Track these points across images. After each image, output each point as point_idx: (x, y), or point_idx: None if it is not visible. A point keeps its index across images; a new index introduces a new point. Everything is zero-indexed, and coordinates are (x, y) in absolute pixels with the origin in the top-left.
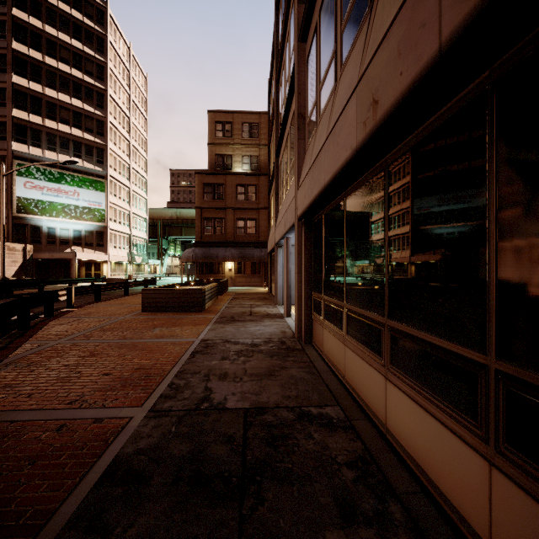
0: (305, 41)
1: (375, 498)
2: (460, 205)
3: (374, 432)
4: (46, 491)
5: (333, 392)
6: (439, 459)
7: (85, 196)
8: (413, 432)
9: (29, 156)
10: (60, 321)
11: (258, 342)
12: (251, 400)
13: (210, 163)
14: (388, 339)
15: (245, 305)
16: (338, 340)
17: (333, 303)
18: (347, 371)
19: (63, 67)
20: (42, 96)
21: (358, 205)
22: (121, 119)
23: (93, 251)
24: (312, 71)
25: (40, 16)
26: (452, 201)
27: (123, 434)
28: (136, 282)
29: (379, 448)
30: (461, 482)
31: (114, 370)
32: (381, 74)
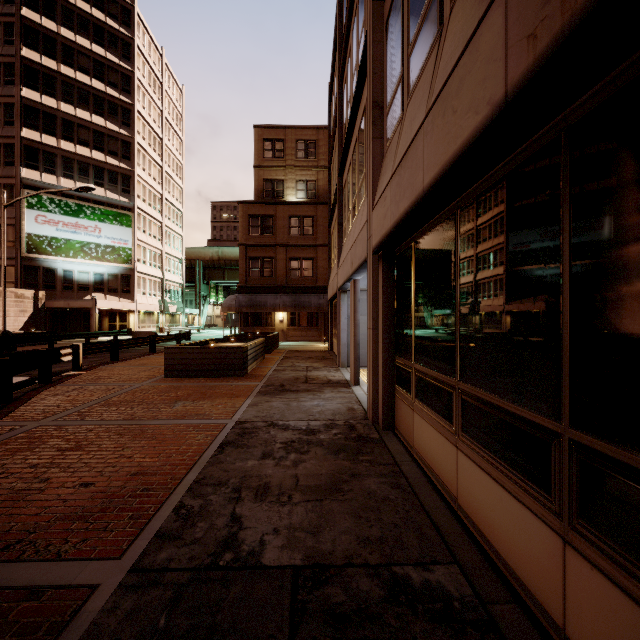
0: None
1: None
2: None
3: None
4: None
5: (440, 529)
6: None
7: (108, 232)
8: None
9: (42, 184)
10: (56, 390)
11: (316, 426)
12: (305, 546)
13: (256, 190)
14: (572, 468)
15: (299, 367)
16: (444, 437)
17: (432, 377)
18: (462, 493)
19: (82, 78)
20: (57, 112)
21: (487, 218)
22: (152, 139)
23: (117, 298)
24: (395, 33)
25: (55, 16)
26: None
27: (68, 632)
28: (166, 337)
29: None
30: None
31: (100, 476)
32: None
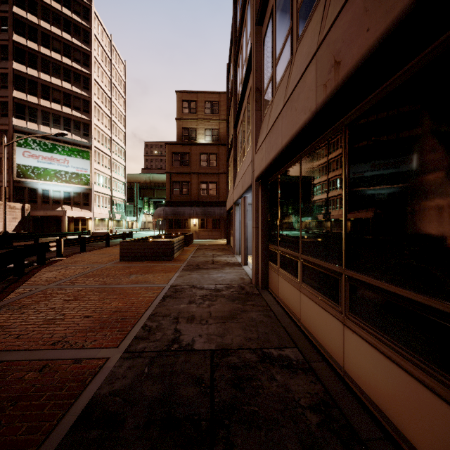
0: (261, 25)
1: (341, 445)
2: (430, 157)
3: (332, 374)
4: (24, 434)
5: (290, 334)
6: (404, 407)
7: (73, 163)
8: (375, 378)
9: (27, 130)
10: (50, 268)
11: (220, 287)
12: (216, 342)
13: (177, 135)
14: (346, 288)
15: (208, 255)
16: (294, 287)
17: (288, 254)
18: (302, 315)
19: (55, 56)
20: (38, 80)
21: (314, 165)
22: (104, 99)
23: (80, 209)
24: (268, 49)
25: (36, 13)
26: (421, 154)
27: (100, 374)
28: (116, 235)
29: (339, 391)
30: (431, 435)
31: (95, 312)
32: (343, 35)
